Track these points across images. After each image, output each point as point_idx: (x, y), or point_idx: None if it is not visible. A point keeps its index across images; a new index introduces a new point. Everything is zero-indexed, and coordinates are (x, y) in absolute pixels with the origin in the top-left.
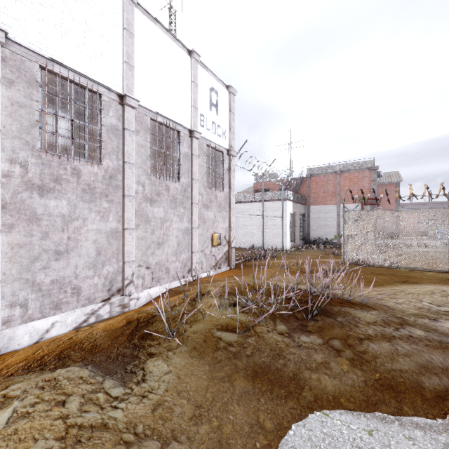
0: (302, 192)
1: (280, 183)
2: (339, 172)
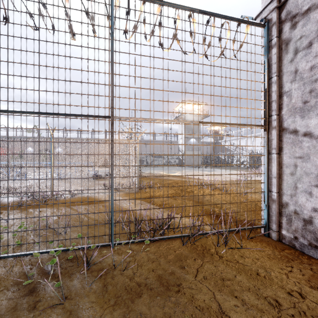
0: None
1: None
2: None
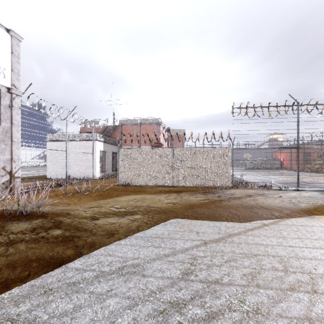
0: (116, 136)
1: (89, 127)
2: (139, 124)
